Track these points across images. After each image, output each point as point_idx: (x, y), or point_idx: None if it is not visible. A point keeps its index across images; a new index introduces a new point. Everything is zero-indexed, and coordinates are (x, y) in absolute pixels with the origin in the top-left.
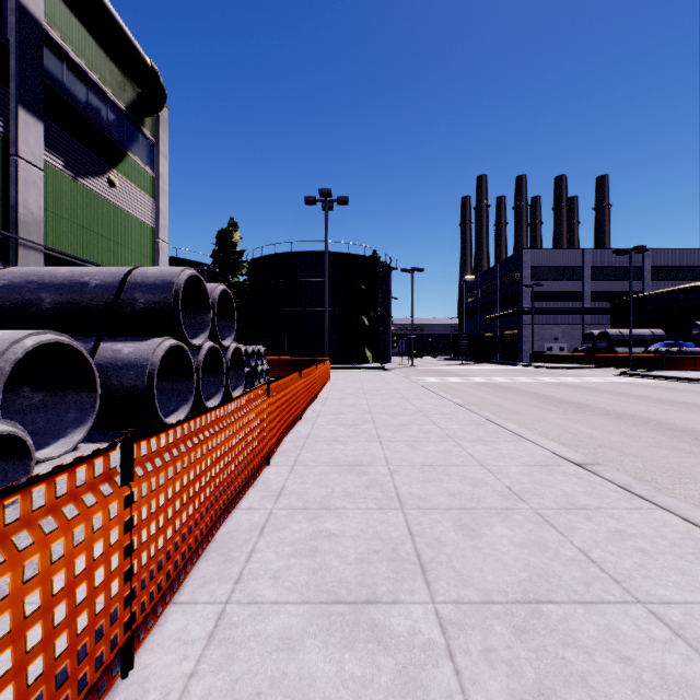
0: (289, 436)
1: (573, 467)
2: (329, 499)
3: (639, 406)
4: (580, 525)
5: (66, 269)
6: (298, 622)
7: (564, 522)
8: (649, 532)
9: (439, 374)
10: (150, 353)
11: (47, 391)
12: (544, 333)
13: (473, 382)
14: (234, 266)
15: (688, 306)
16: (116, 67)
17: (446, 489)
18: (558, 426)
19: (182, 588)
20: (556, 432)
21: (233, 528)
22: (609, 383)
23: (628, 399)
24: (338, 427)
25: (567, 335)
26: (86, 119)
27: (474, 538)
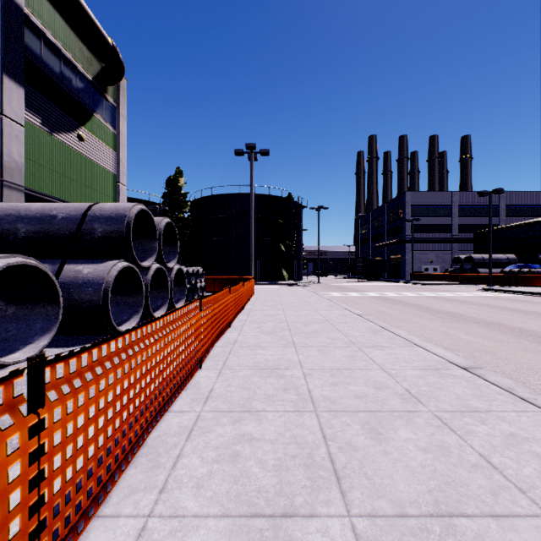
0: (219, 342)
1: (460, 371)
2: (251, 401)
3: (502, 315)
4: (476, 428)
5: (38, 205)
6: (216, 540)
7: (461, 425)
8: (539, 435)
9: (340, 289)
10: (105, 273)
11: (19, 304)
12: (421, 257)
13: (367, 296)
14: (180, 205)
15: (535, 236)
16: (84, 45)
17: (353, 392)
18: (439, 332)
19: (108, 499)
20: (438, 338)
21: (164, 432)
22: (475, 296)
23: (492, 310)
24: (260, 334)
25: (439, 259)
26: (60, 86)
27: (382, 442)
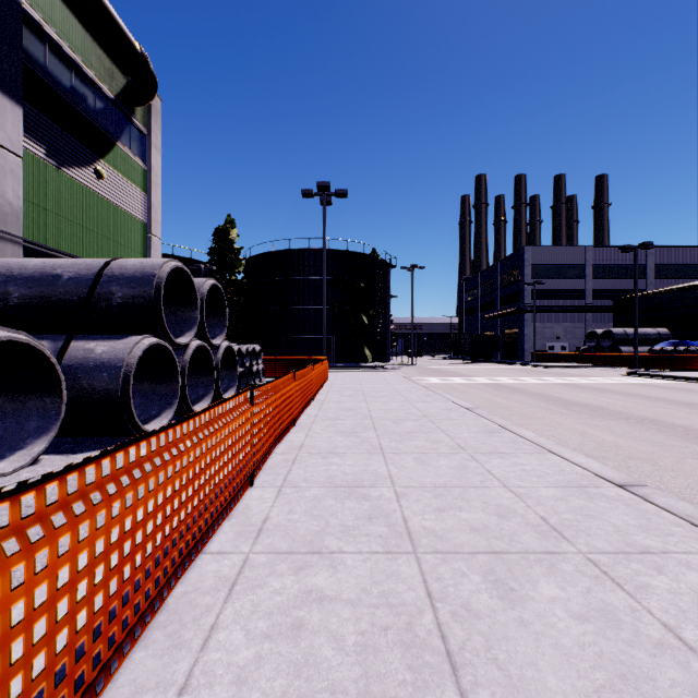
0: (279, 447)
1: (614, 489)
2: (322, 537)
3: (657, 409)
4: (651, 581)
5: (37, 261)
6: None
7: (629, 575)
8: None
9: (440, 374)
10: (126, 353)
11: (6, 395)
12: (545, 331)
13: (476, 382)
14: (231, 263)
15: (694, 304)
16: (104, 53)
17: (467, 521)
18: (577, 432)
19: None
20: (576, 440)
21: (193, 586)
22: (618, 383)
23: (643, 401)
24: (335, 435)
25: (569, 334)
26: (71, 106)
27: (515, 604)
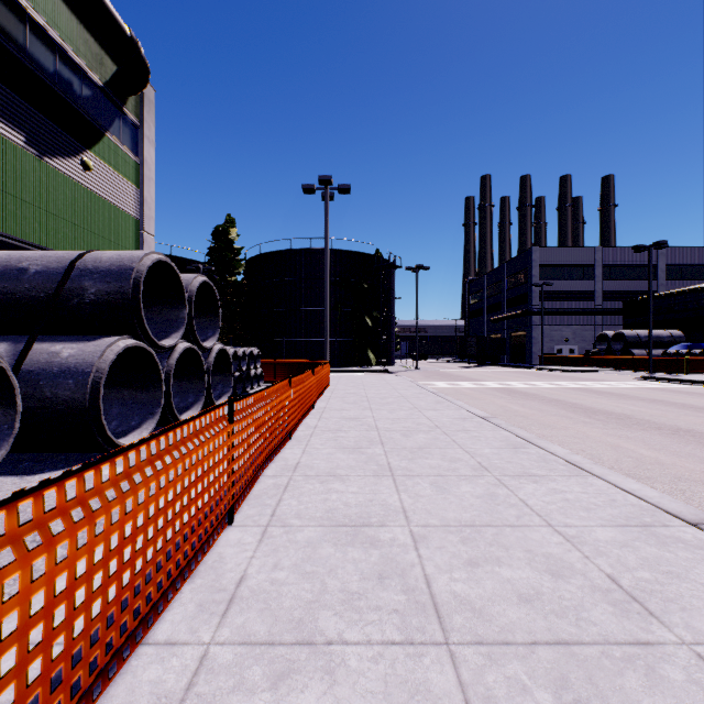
0: (270, 468)
1: (689, 529)
2: (316, 612)
3: (688, 417)
4: None
5: (2, 253)
6: None
7: None
8: None
9: (447, 378)
10: (96, 357)
11: None
12: (554, 334)
13: (486, 387)
14: (231, 264)
15: None
16: (91, 37)
17: (512, 584)
18: (608, 445)
19: None
20: (611, 455)
21: None
22: (636, 388)
23: (670, 409)
24: (337, 451)
25: (577, 336)
26: (54, 92)
27: None
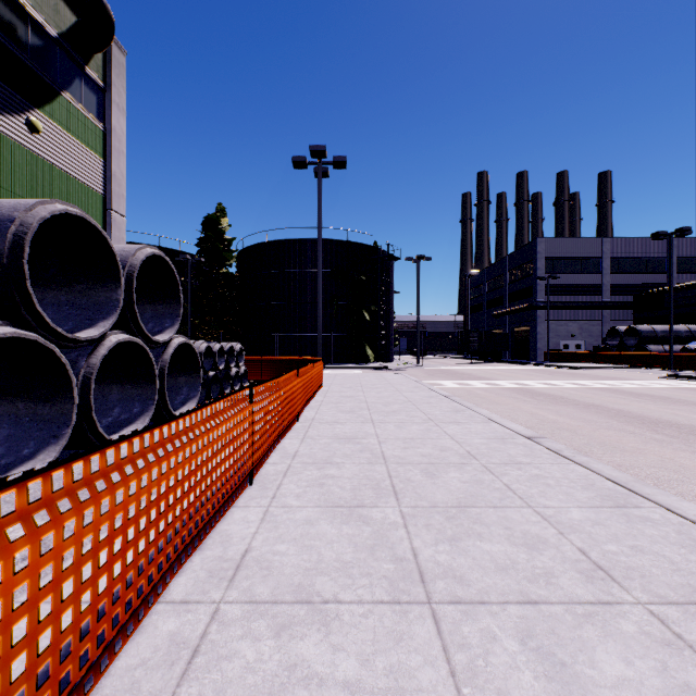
0: (188, 570)
1: None
2: None
3: None
4: None
5: None
6: None
7: None
8: None
9: (453, 376)
10: None
11: None
12: (559, 329)
13: (500, 387)
14: (222, 255)
15: None
16: None
17: None
18: None
19: None
20: None
21: None
22: (673, 389)
23: None
24: (321, 515)
25: (584, 331)
26: None
27: None
